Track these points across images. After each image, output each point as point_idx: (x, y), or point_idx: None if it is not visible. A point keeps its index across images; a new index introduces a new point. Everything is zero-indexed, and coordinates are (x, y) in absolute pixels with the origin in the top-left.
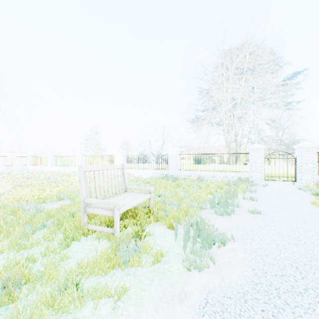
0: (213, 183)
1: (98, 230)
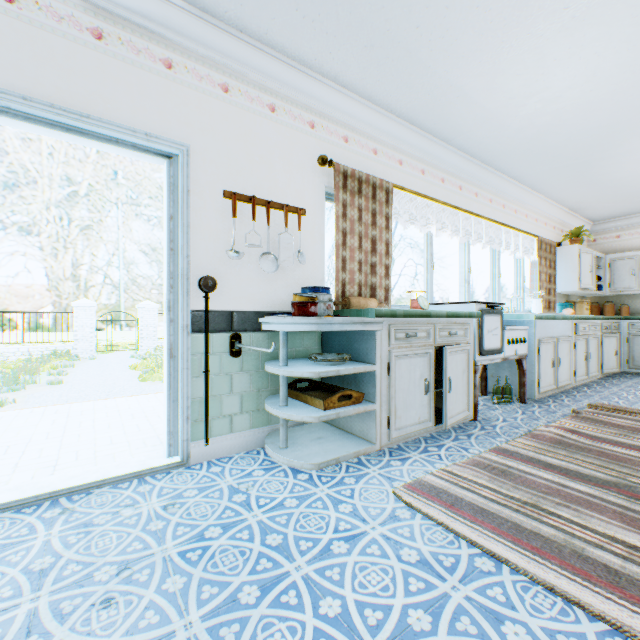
0: None
1: None
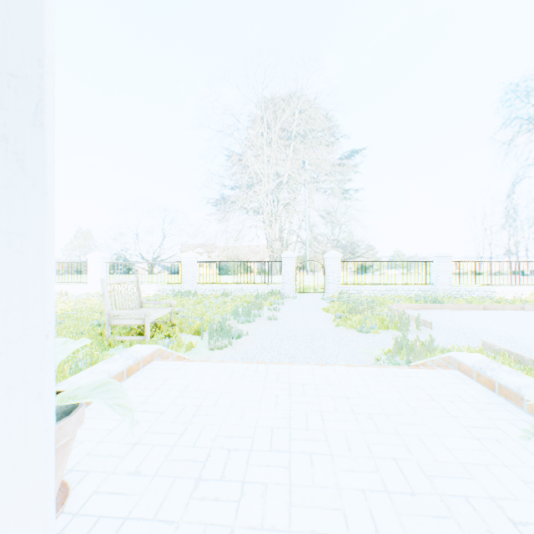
0: (240, 297)
1: (127, 339)
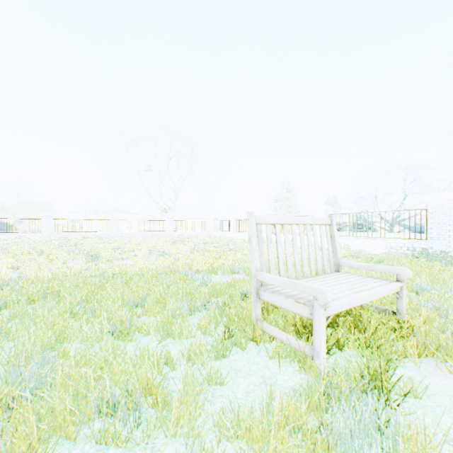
0: None
1: (280, 338)
